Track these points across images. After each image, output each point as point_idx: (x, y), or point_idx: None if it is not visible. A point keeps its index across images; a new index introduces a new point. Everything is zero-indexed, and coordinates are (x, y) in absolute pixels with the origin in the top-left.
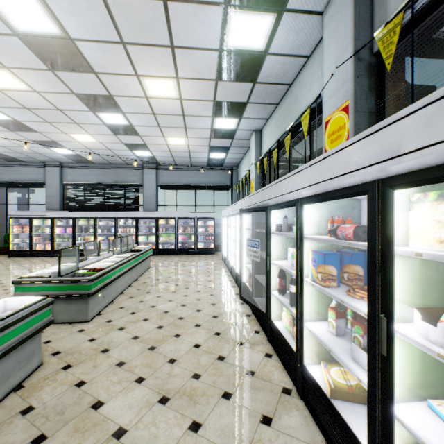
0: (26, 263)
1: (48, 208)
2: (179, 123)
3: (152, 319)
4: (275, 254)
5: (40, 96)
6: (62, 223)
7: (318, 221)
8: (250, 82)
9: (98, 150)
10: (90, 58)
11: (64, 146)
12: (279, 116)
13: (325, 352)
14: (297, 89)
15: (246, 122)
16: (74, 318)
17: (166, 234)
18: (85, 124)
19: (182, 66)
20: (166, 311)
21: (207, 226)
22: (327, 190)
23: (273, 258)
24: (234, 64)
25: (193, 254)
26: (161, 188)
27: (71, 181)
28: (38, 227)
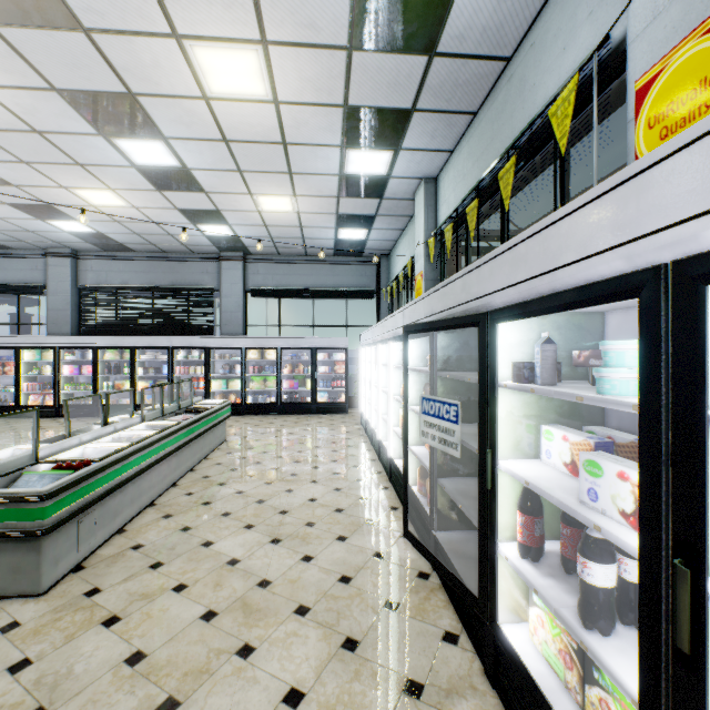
0: (2, 430)
1: (51, 330)
2: (277, 162)
3: (195, 586)
4: (507, 442)
5: None
6: (75, 358)
7: None
8: (423, 54)
9: (135, 225)
10: None
11: (70, 215)
12: (478, 137)
13: None
14: (528, 63)
15: (409, 159)
16: (6, 585)
17: (261, 376)
18: (97, 166)
19: (271, 6)
20: (234, 560)
21: (333, 363)
22: None
23: (501, 453)
24: None
25: (309, 412)
26: (252, 295)
27: (93, 283)
28: (33, 364)
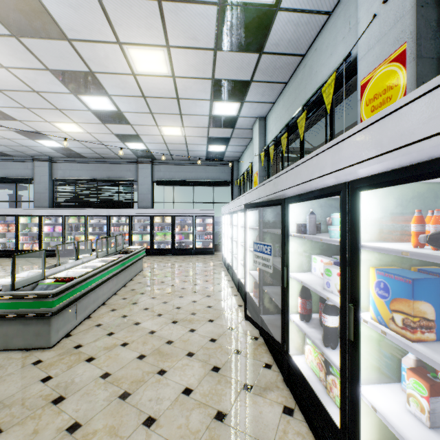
0: (9, 264)
1: (36, 205)
2: (173, 108)
3: (132, 343)
4: (295, 264)
5: (10, 73)
6: (51, 221)
7: (380, 219)
8: (256, 53)
9: (88, 143)
10: (59, 17)
11: (49, 137)
12: (288, 96)
13: (390, 434)
14: (313, 59)
15: (249, 107)
16: (32, 343)
17: (162, 232)
18: (68, 110)
19: (172, 28)
20: (152, 331)
21: (205, 224)
22: (436, 155)
23: (292, 269)
24: (237, 25)
25: (191, 254)
26: (157, 184)
27: (62, 176)
28: (25, 225)
